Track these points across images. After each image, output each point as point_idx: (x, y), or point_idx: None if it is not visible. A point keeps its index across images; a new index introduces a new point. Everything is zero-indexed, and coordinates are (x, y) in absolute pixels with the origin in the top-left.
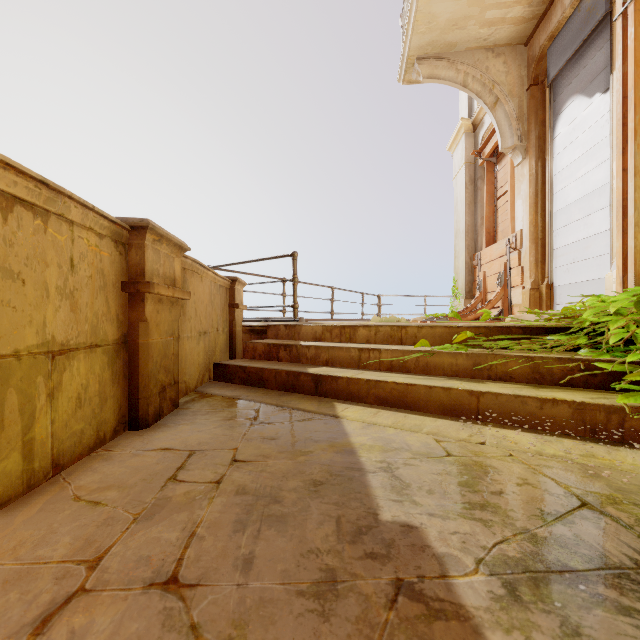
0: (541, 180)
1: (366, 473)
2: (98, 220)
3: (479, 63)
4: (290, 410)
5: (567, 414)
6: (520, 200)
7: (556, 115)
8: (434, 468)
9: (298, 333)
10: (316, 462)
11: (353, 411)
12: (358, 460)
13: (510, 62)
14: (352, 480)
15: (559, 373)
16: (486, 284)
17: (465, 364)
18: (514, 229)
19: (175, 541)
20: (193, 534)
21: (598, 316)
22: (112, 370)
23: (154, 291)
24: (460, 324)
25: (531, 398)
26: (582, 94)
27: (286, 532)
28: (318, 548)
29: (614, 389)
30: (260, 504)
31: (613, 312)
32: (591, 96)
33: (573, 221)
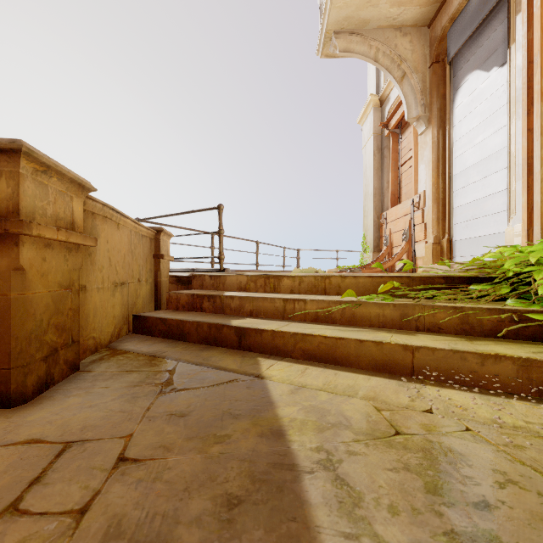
0: (442, 147)
1: (301, 474)
2: None
3: (389, 40)
4: (209, 370)
5: (511, 371)
6: (423, 165)
7: (455, 89)
8: (386, 458)
9: (223, 283)
10: (234, 456)
11: (279, 369)
12: (288, 448)
13: (415, 41)
14: (282, 491)
15: (489, 324)
16: (392, 239)
17: (392, 315)
18: (417, 191)
19: None
20: None
21: (520, 266)
22: None
23: (31, 232)
24: (380, 274)
25: (471, 353)
26: (480, 69)
27: None
28: None
29: None
30: None
31: (534, 262)
32: (489, 70)
33: (471, 182)
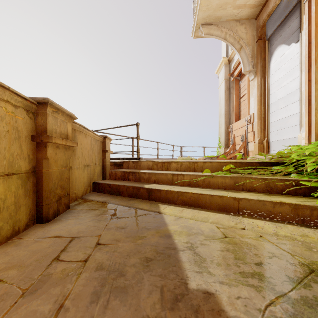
0: (263, 88)
1: (178, 251)
2: (13, 96)
3: (232, 28)
4: (134, 209)
5: (288, 210)
6: (252, 98)
7: (271, 55)
8: (218, 246)
9: (139, 165)
10: (148, 244)
11: (169, 209)
12: (173, 242)
13: (248, 28)
14: (170, 257)
15: (281, 187)
16: (235, 140)
17: (229, 182)
18: (249, 113)
19: (47, 313)
20: (61, 306)
21: (299, 156)
22: (24, 188)
23: (52, 141)
24: (225, 161)
25: (268, 201)
26: (284, 44)
27: (126, 301)
28: (148, 315)
29: (311, 196)
30: (111, 278)
31: (307, 154)
32: (289, 44)
33: (280, 108)
